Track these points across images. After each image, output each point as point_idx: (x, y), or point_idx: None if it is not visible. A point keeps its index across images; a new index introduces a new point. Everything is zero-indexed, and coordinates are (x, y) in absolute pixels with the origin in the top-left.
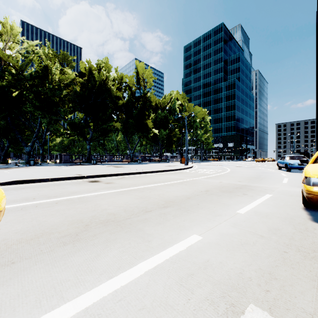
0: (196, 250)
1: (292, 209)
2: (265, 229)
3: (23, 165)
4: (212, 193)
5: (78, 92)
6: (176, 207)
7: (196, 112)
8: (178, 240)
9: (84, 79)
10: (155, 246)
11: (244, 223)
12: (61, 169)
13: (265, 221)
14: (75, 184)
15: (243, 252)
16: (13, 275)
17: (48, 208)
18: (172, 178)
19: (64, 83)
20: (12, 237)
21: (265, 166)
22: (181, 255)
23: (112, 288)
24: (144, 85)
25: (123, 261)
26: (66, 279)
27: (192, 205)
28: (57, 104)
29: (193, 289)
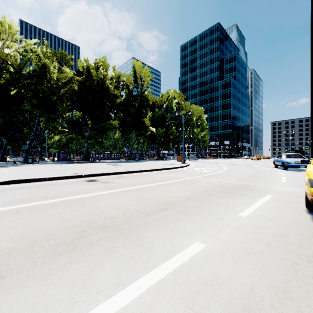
0: (200, 261)
1: (295, 212)
2: (271, 236)
3: (21, 163)
4: (211, 194)
5: (76, 91)
6: (176, 209)
7: (192, 110)
8: (180, 249)
9: (82, 77)
10: (156, 256)
11: (247, 228)
12: (59, 167)
13: (269, 226)
14: (73, 184)
15: (250, 263)
16: (1, 294)
17: (44, 211)
18: (170, 177)
19: (62, 82)
20: (4, 245)
21: (261, 164)
22: (185, 267)
23: (110, 311)
24: (141, 83)
25: (122, 275)
26: (59, 299)
27: (192, 208)
28: (55, 102)
29: (201, 312)
